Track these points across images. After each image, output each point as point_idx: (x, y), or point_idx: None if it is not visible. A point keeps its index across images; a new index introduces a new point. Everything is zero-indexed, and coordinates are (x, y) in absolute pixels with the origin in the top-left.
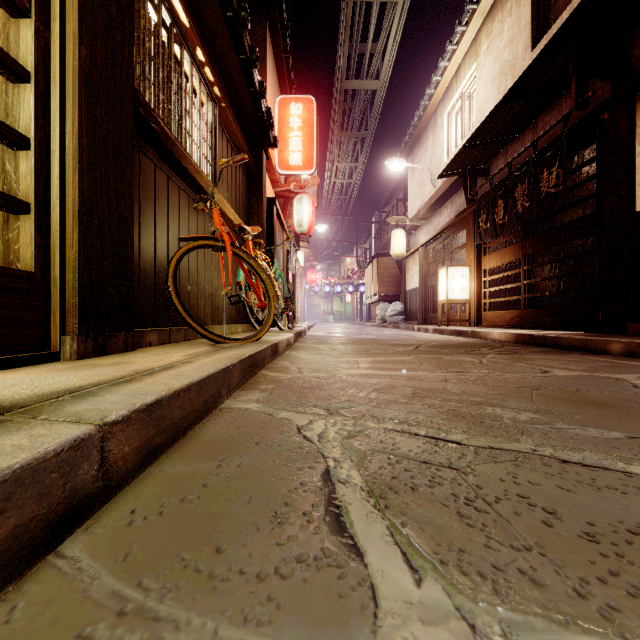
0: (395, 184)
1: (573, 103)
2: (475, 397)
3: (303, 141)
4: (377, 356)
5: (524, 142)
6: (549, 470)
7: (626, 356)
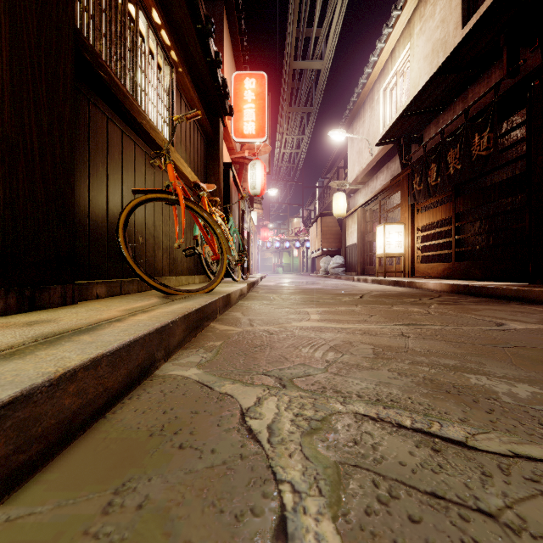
0: (336, 154)
1: (505, 71)
2: (446, 359)
3: (256, 112)
4: (326, 306)
5: (455, 111)
6: None
7: None
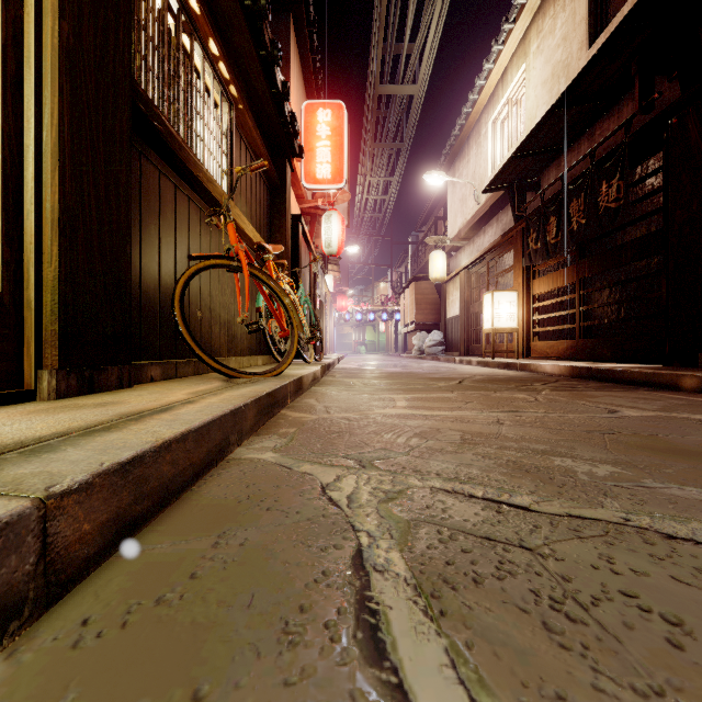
0: (434, 201)
1: (637, 106)
2: (537, 444)
3: (332, 151)
4: (416, 392)
5: (579, 152)
6: (653, 551)
7: (701, 392)
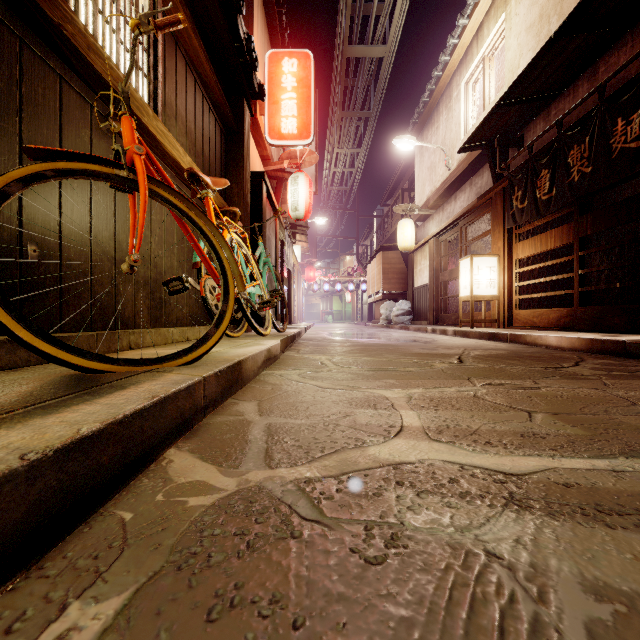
0: (399, 174)
1: None
2: None
3: (298, 104)
4: (417, 383)
5: (576, 96)
6: None
7: None
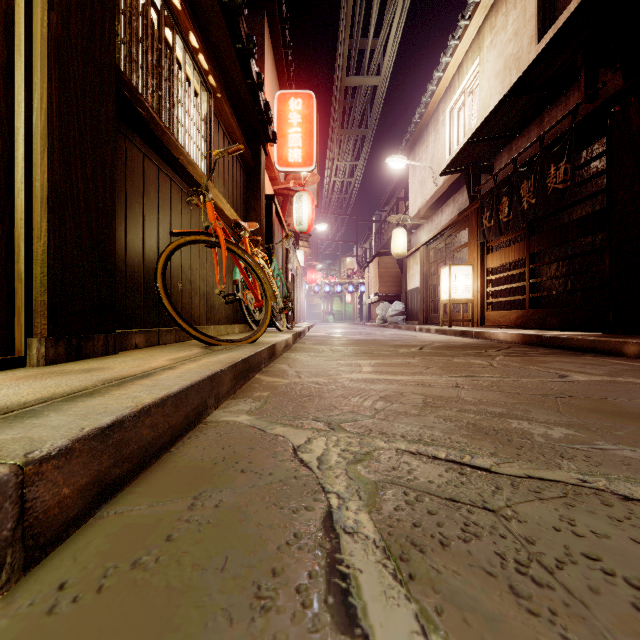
0: (396, 183)
1: (582, 95)
2: (494, 407)
3: (303, 137)
4: (380, 358)
5: (529, 137)
6: (612, 512)
7: None
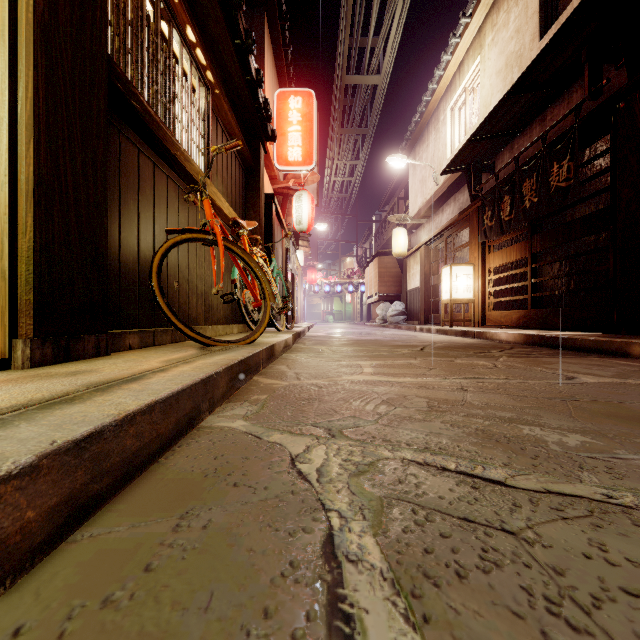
0: (396, 182)
1: (586, 92)
2: (503, 411)
3: (302, 136)
4: (381, 359)
5: (531, 136)
6: None
7: None
